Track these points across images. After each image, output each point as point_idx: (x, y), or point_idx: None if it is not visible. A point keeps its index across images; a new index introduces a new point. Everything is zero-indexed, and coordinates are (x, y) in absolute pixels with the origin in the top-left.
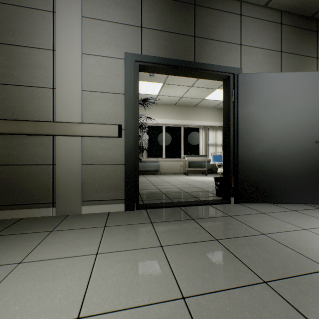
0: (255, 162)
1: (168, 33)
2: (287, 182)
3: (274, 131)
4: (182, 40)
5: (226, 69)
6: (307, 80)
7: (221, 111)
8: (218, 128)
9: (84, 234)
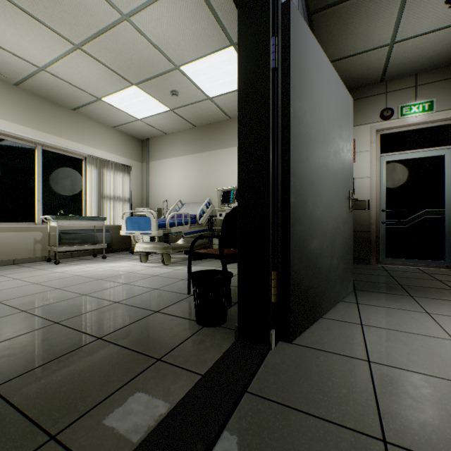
0: (308, 233)
1: None
2: (331, 269)
3: (323, 169)
4: None
5: None
6: (341, 95)
7: (128, 140)
8: (123, 168)
9: None
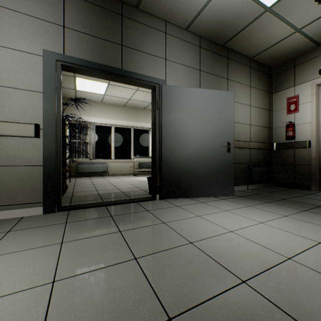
0: (176, 163)
1: (94, 37)
2: (201, 179)
3: (191, 136)
4: (109, 46)
5: (152, 79)
6: (215, 96)
7: None
8: None
9: None
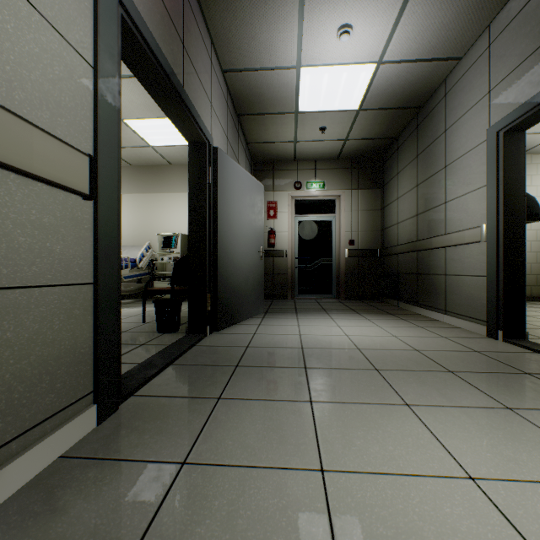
0: (229, 273)
1: None
2: (246, 296)
3: (240, 235)
4: (173, 33)
5: (206, 131)
6: (254, 186)
7: None
8: None
9: (208, 506)
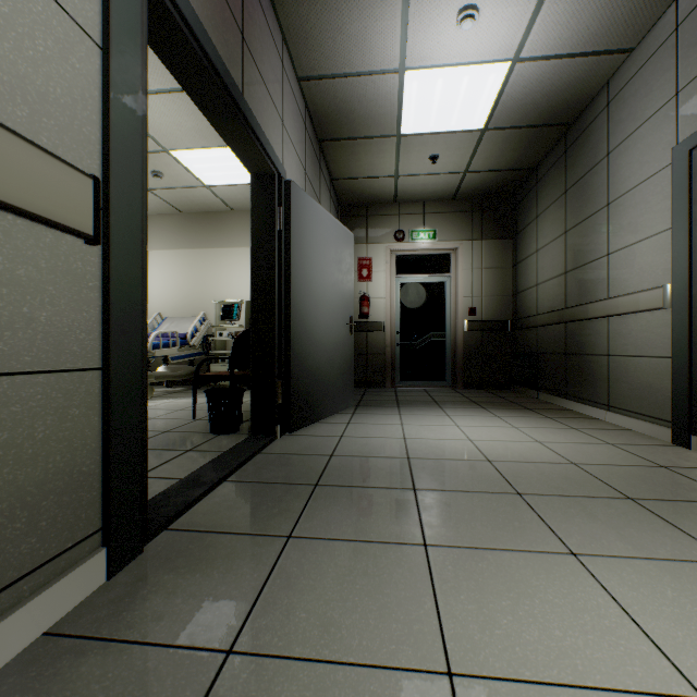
0: (307, 353)
1: None
2: (330, 383)
3: (321, 301)
4: (228, 18)
5: (275, 158)
6: (341, 235)
7: None
8: None
9: None
